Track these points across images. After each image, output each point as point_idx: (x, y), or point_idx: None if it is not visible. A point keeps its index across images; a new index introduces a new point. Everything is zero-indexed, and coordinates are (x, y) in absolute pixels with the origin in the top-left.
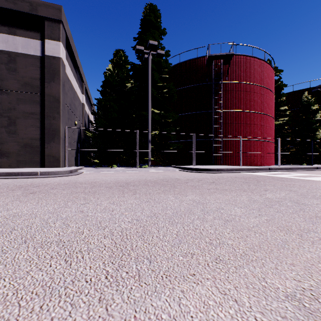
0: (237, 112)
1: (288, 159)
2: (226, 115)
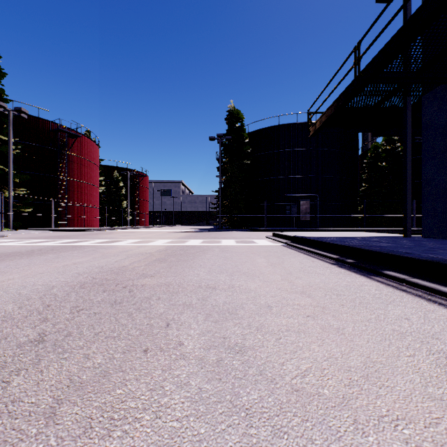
0: (79, 181)
1: (102, 222)
2: (70, 183)
